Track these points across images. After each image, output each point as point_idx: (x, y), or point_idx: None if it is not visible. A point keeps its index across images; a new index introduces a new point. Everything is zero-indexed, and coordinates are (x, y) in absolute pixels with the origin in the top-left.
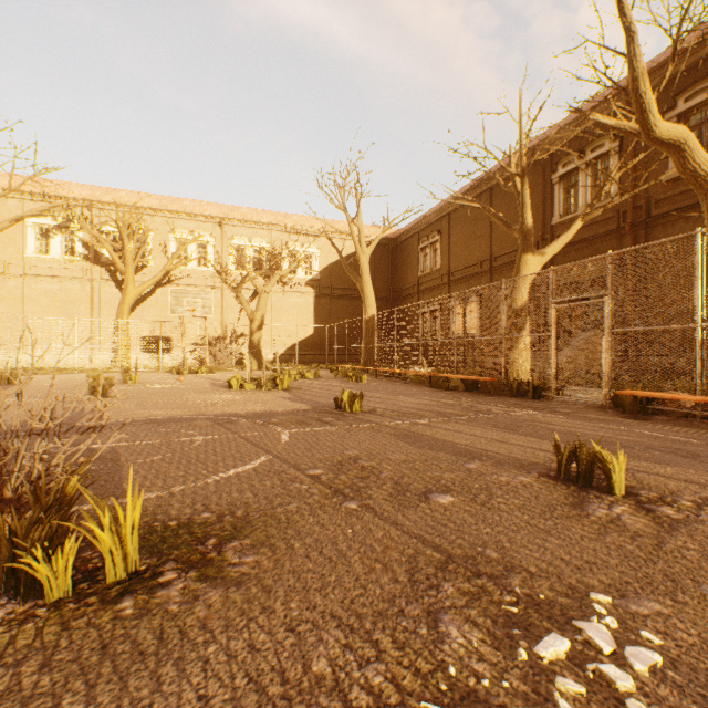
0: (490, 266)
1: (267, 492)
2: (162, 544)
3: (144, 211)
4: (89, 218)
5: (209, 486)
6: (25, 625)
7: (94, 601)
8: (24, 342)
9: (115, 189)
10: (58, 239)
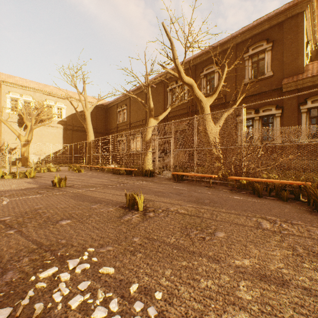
0: (146, 122)
1: None
2: None
3: None
4: None
5: None
6: None
7: None
8: None
9: None
10: None
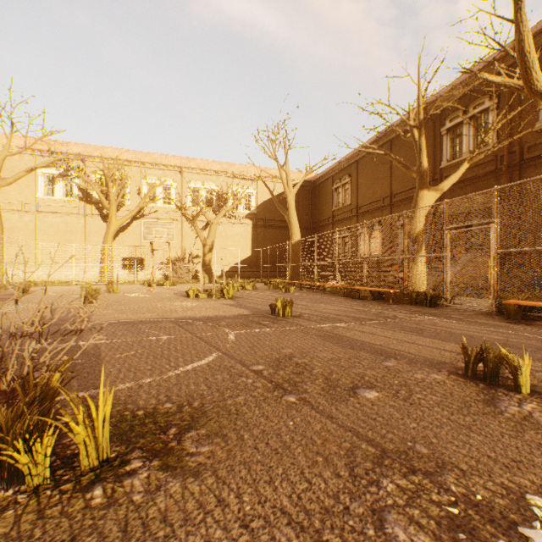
0: (390, 201)
1: (218, 385)
2: (130, 433)
3: (123, 163)
4: (83, 168)
5: (171, 378)
6: (6, 512)
7: (68, 488)
8: (36, 262)
9: (102, 147)
10: (60, 184)
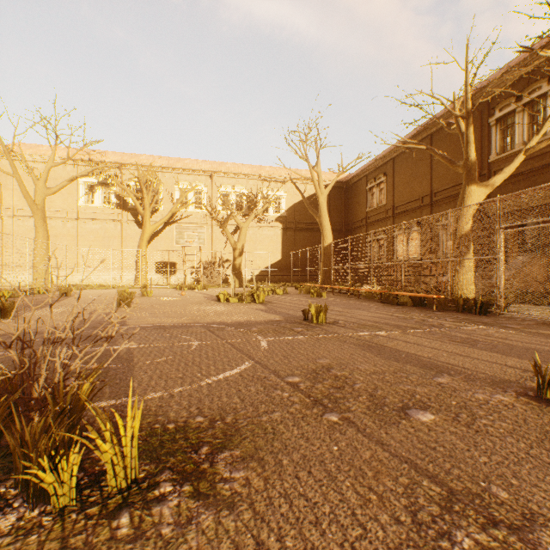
0: (430, 200)
1: (252, 398)
2: (160, 449)
3: (157, 169)
4: (119, 176)
5: (202, 389)
6: (30, 537)
7: (94, 512)
8: (78, 266)
9: (137, 154)
10: (99, 192)
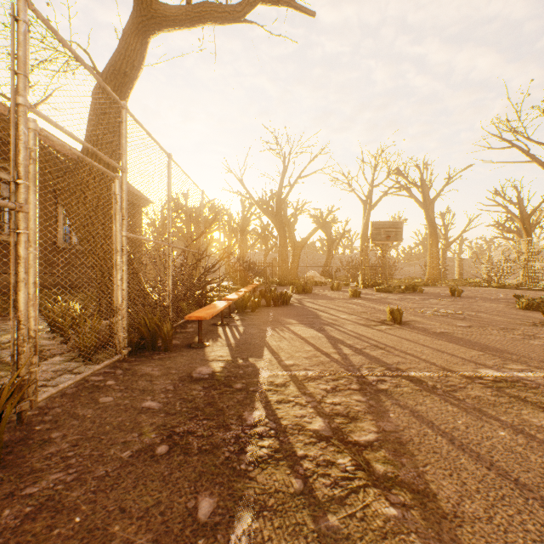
0: None
1: None
2: None
3: None
4: None
5: None
6: None
7: None
8: None
9: None
10: None
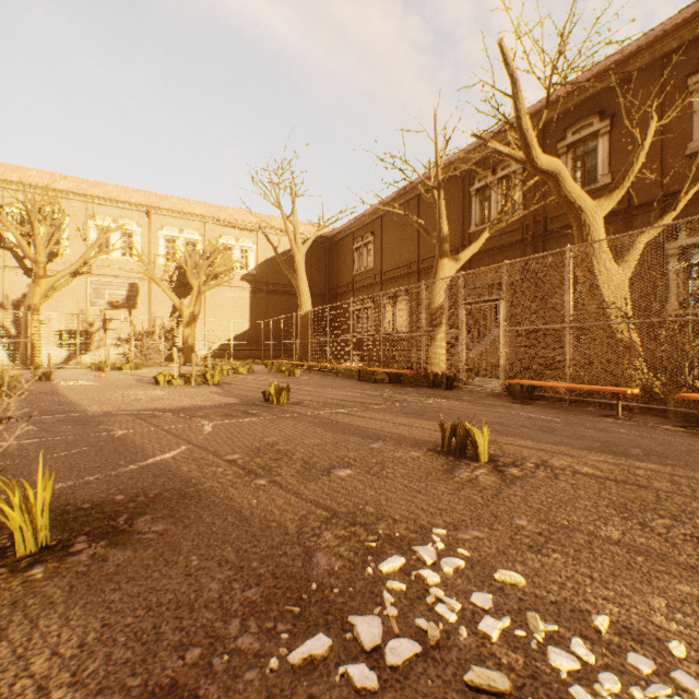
0: (418, 267)
1: (183, 476)
2: (74, 524)
3: (58, 194)
4: None
5: (126, 473)
6: None
7: (4, 571)
8: None
9: (23, 167)
10: None
